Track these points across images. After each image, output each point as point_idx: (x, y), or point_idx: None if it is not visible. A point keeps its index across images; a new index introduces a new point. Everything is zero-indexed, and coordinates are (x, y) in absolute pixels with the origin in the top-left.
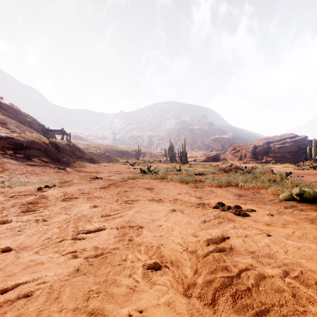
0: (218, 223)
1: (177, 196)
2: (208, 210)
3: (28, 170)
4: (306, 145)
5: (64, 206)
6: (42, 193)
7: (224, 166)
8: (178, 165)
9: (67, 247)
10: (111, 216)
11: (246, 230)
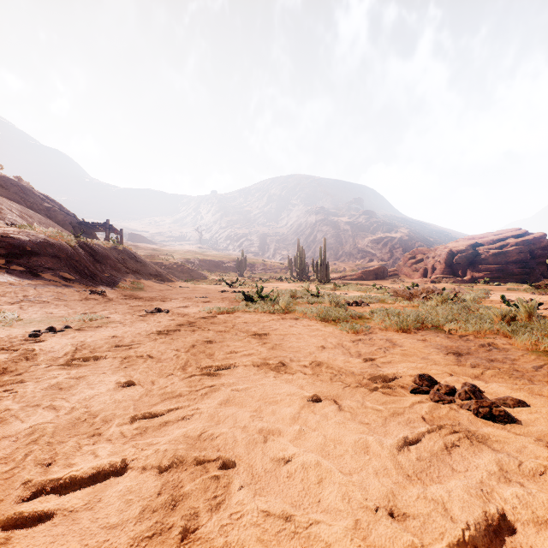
0: (444, 448)
1: (319, 356)
2: (402, 398)
3: (29, 296)
4: (545, 250)
5: (56, 383)
6: (32, 345)
7: (403, 288)
8: (313, 286)
9: None
10: (157, 416)
11: (544, 483)
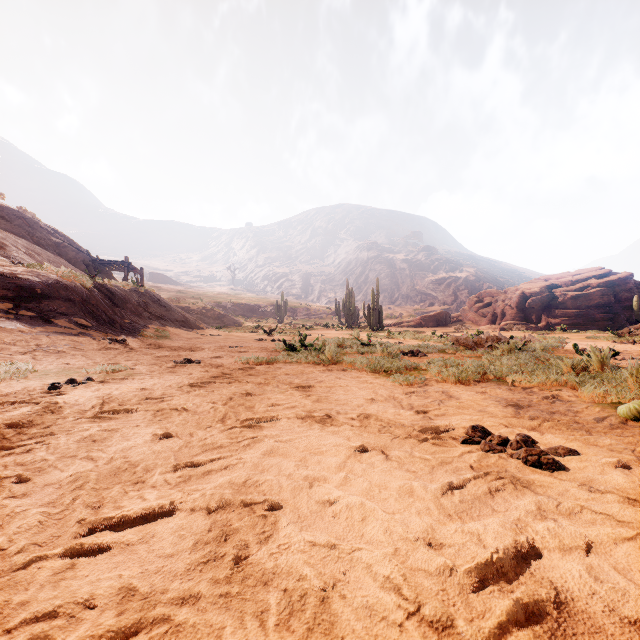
0: (488, 492)
1: (368, 408)
2: (452, 448)
3: (42, 345)
4: (632, 293)
5: (89, 435)
6: (54, 398)
7: (465, 336)
8: (364, 334)
9: (36, 592)
10: (200, 465)
11: (578, 520)
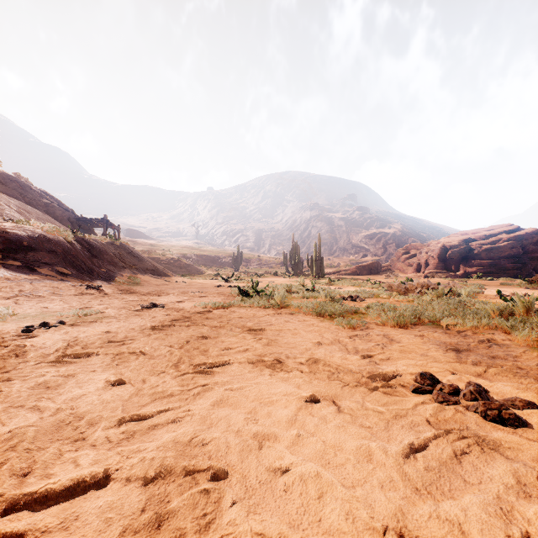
0: (453, 456)
1: (316, 352)
2: (404, 398)
3: (25, 290)
4: (537, 246)
5: (44, 382)
6: (24, 341)
7: (398, 283)
8: (308, 281)
9: None
10: (146, 418)
11: None
